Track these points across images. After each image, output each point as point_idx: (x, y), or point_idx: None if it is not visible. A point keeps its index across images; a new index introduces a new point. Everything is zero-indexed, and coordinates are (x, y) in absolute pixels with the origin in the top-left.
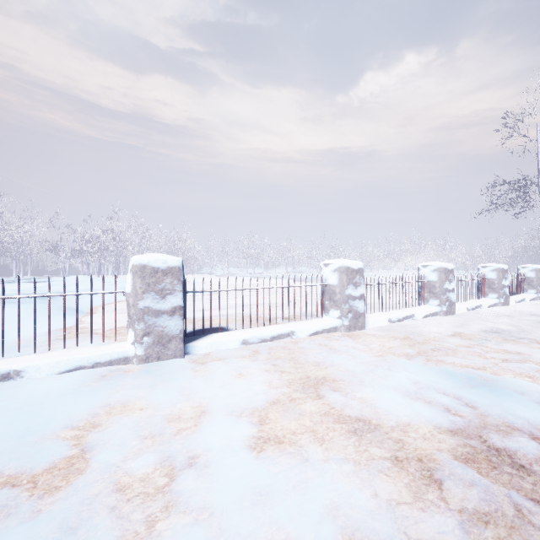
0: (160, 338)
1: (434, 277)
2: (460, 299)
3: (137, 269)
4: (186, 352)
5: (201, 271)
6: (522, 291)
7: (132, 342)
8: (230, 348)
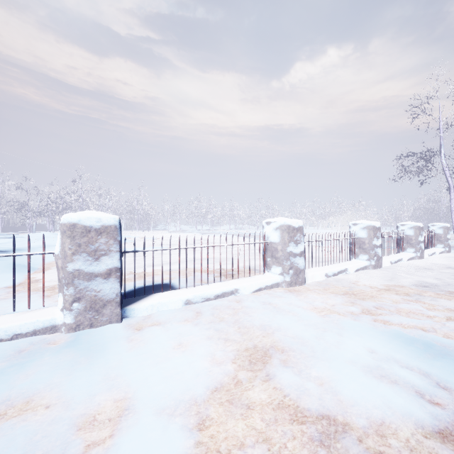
0: (93, 304)
1: (364, 234)
2: None
3: (66, 228)
4: (124, 316)
5: (156, 228)
6: (432, 246)
7: (60, 308)
8: (173, 309)
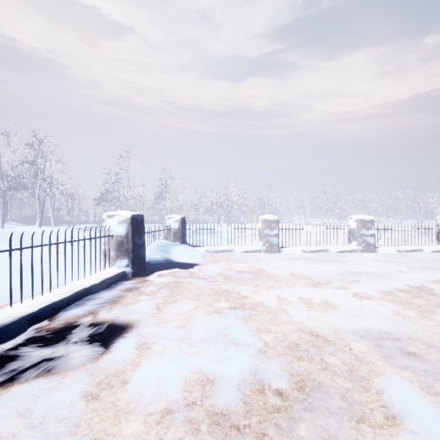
0: (271, 244)
1: None
2: None
3: (263, 220)
4: (279, 251)
5: (282, 221)
6: None
7: (261, 245)
8: (297, 252)
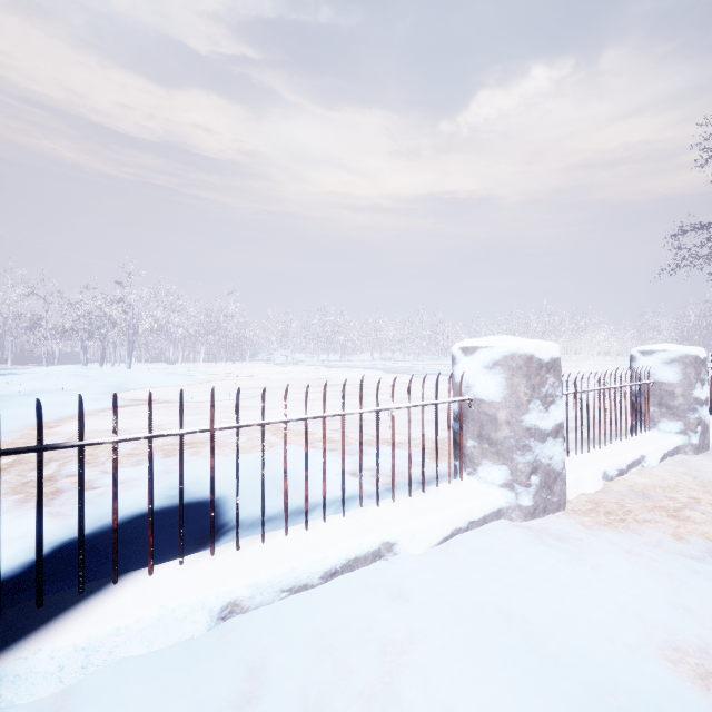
0: None
1: (672, 374)
2: None
3: None
4: None
5: (255, 357)
6: None
7: None
8: (169, 651)
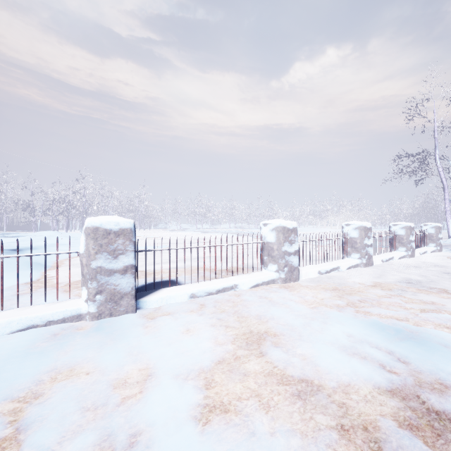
0: (112, 296)
1: (356, 234)
2: (374, 252)
3: (90, 231)
4: (137, 307)
5: (157, 226)
6: (424, 245)
7: (85, 299)
8: (179, 301)
